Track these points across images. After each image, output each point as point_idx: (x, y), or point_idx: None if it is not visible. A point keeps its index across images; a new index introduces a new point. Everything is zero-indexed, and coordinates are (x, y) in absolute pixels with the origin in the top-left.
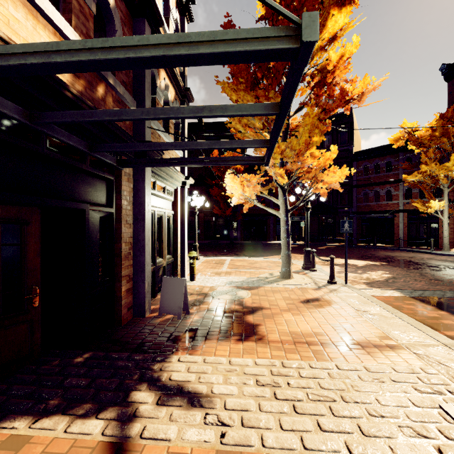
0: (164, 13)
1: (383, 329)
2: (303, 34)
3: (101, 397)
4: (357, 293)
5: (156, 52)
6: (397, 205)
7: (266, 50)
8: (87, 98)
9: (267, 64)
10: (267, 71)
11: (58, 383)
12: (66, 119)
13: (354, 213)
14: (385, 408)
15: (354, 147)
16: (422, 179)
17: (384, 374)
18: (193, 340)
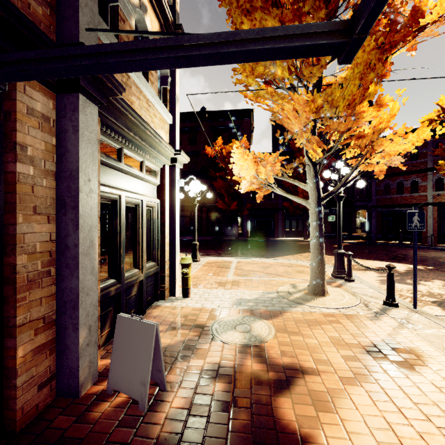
0: None
1: None
2: None
3: None
4: None
5: None
6: (425, 197)
7: None
8: None
9: None
10: None
11: None
12: None
13: (373, 207)
14: None
15: None
16: None
17: None
18: None
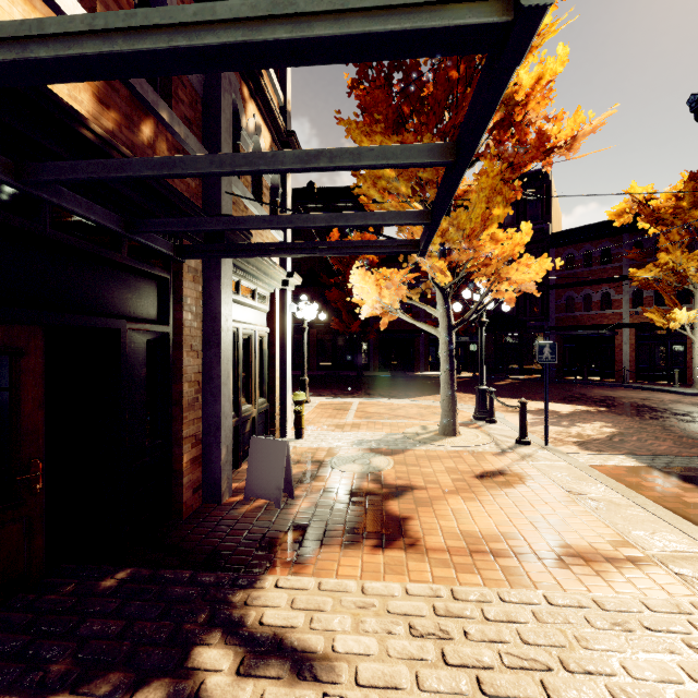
0: None
1: (617, 527)
2: None
3: (141, 659)
4: (566, 461)
5: (229, 35)
6: (620, 316)
7: (445, 29)
8: (123, 144)
9: (418, 92)
10: (418, 103)
11: (69, 629)
12: (78, 175)
13: (551, 329)
14: (641, 686)
15: (551, 225)
16: (660, 276)
17: (630, 616)
18: (300, 547)
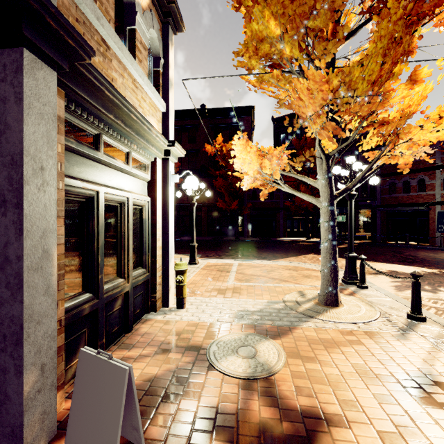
0: None
1: None
2: None
3: None
4: None
5: None
6: (433, 196)
7: None
8: None
9: None
10: None
11: None
12: None
13: (378, 207)
14: None
15: None
16: None
17: None
18: None
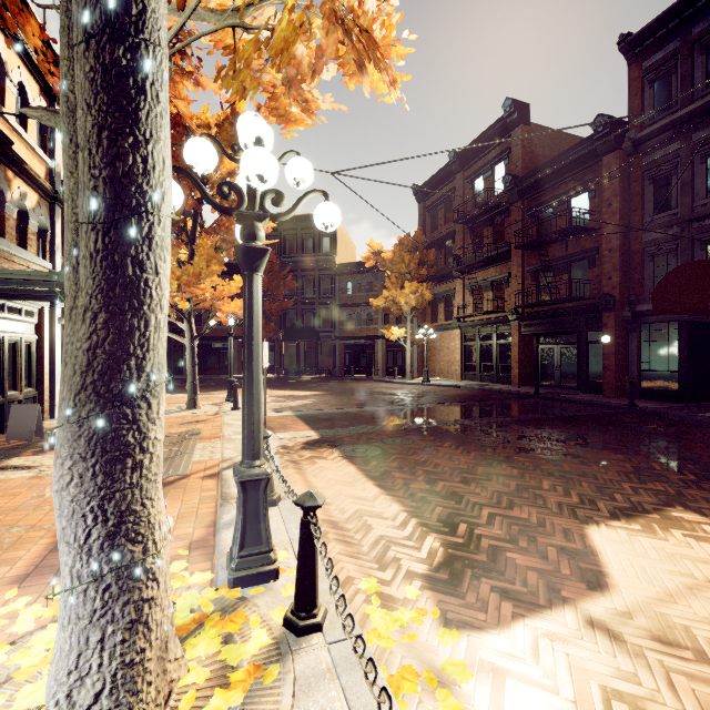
0: (20, 107)
1: (224, 431)
2: (60, 279)
3: None
4: None
5: None
6: (377, 330)
7: (45, 280)
8: None
9: None
10: None
11: None
12: None
13: (337, 339)
14: None
15: (338, 257)
16: (387, 305)
17: None
18: (40, 451)
